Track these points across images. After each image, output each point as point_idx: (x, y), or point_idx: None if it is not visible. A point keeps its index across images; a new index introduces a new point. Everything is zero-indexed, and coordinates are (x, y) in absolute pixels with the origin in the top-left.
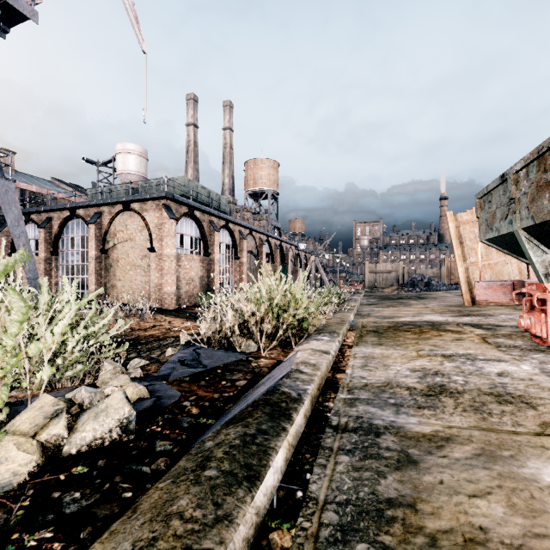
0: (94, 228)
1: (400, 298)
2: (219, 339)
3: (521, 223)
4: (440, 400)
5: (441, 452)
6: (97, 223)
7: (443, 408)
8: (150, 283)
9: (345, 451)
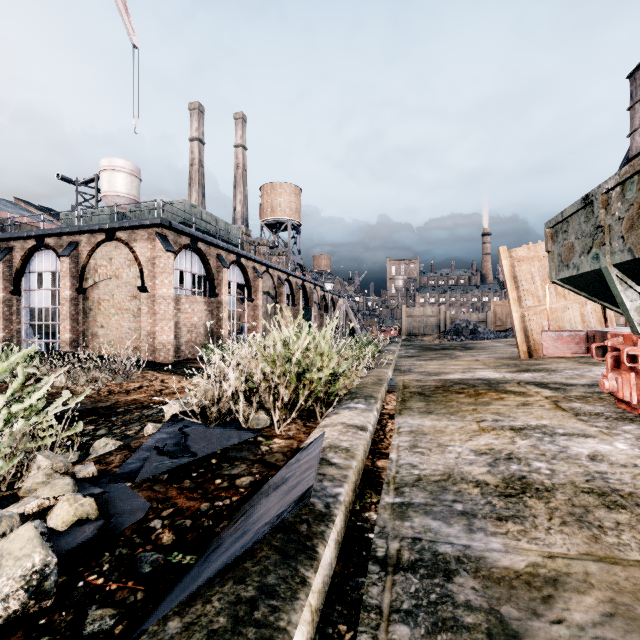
0: (69, 261)
1: (443, 349)
2: (218, 411)
3: (612, 257)
4: (526, 505)
5: (551, 611)
6: (72, 255)
7: (533, 519)
8: (141, 330)
9: (403, 614)
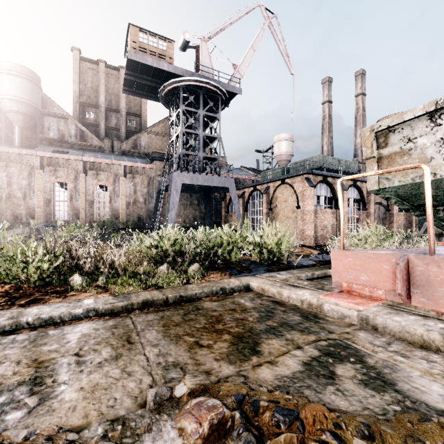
0: (266, 196)
1: None
2: None
3: None
4: None
5: None
6: (267, 193)
7: None
8: (297, 228)
9: None
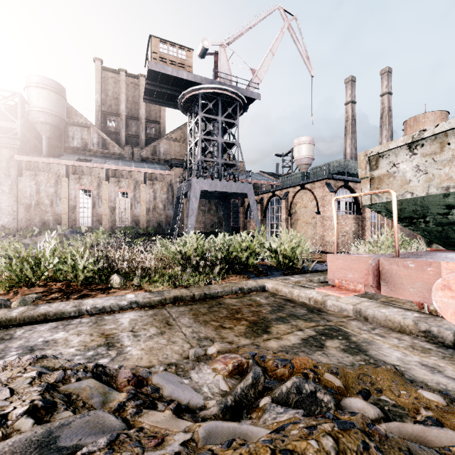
0: (285, 201)
1: None
2: None
3: None
4: None
5: None
6: (286, 198)
7: None
8: (317, 234)
9: None
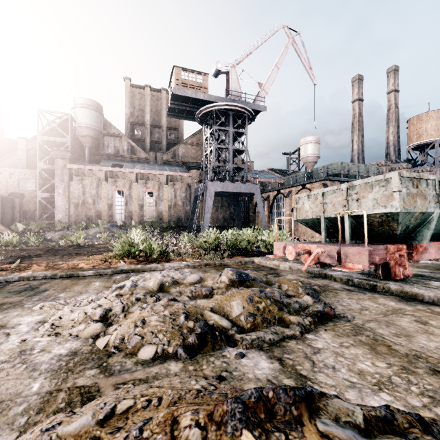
0: (288, 199)
1: None
2: None
3: None
4: None
5: None
6: (289, 196)
7: None
8: None
9: None
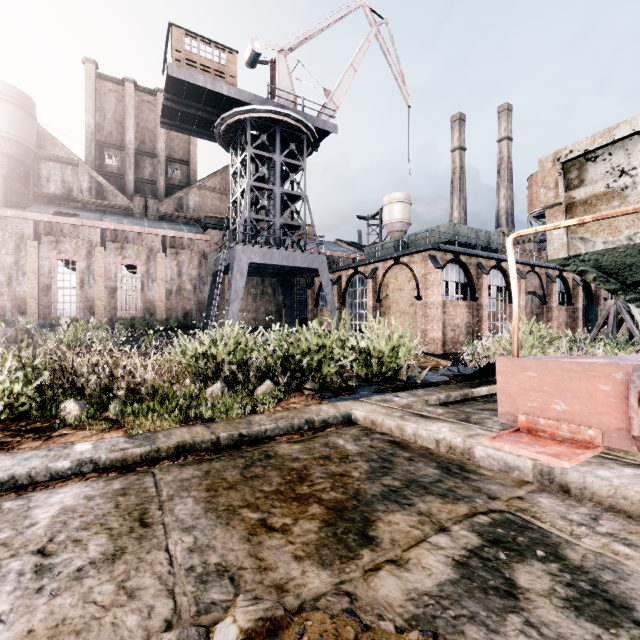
0: (372, 282)
1: None
2: (472, 364)
3: None
4: None
5: None
6: (374, 277)
7: None
8: (417, 328)
9: None
